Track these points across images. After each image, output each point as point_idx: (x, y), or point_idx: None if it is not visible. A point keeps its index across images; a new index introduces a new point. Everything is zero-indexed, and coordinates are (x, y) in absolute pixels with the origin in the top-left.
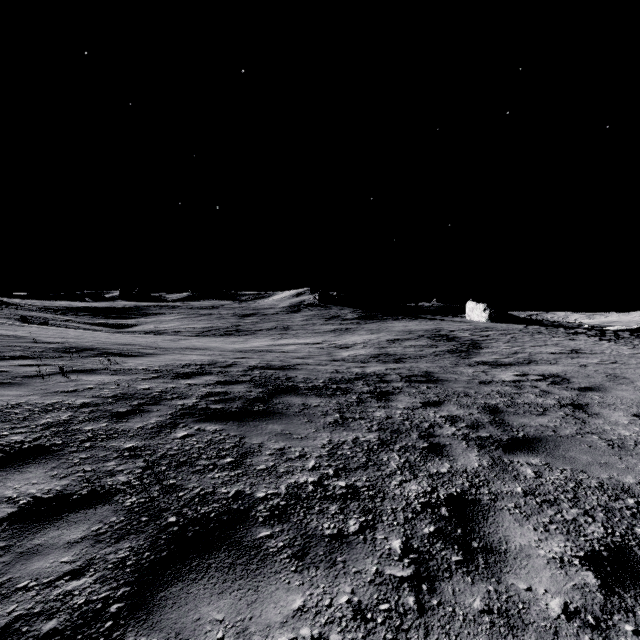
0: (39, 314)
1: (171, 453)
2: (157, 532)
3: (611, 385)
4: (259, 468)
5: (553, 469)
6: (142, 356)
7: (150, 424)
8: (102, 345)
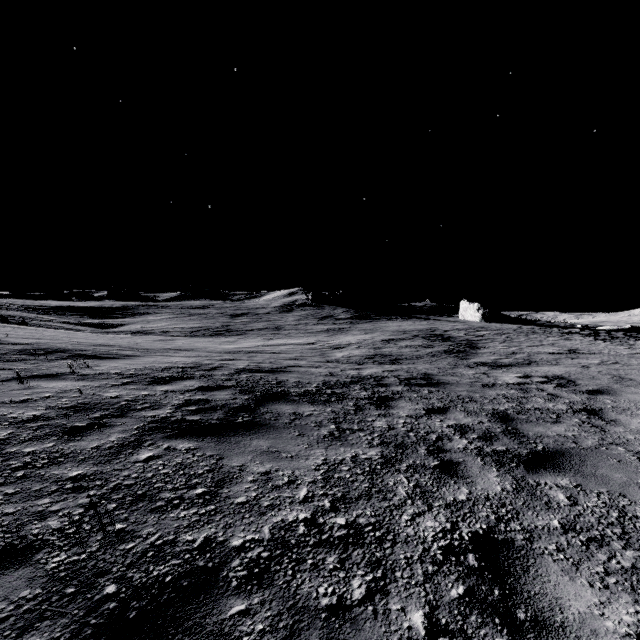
0: (20, 313)
1: (127, 483)
2: (84, 613)
3: (619, 387)
4: (237, 501)
5: (588, 492)
6: (119, 358)
7: (109, 443)
8: (76, 346)
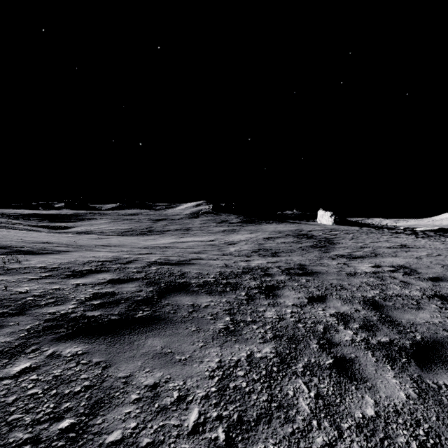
0: None
1: None
2: None
3: None
4: (109, 440)
5: None
6: (51, 253)
7: None
8: (19, 243)
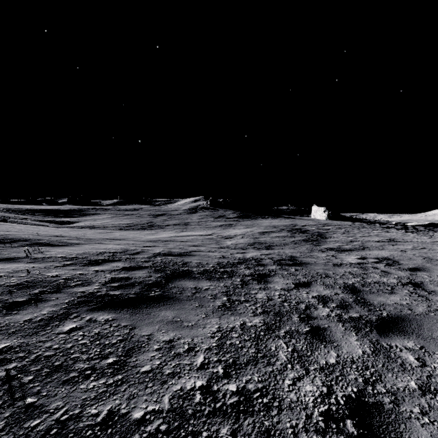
0: (3, 214)
1: (47, 354)
2: None
3: (431, 266)
4: (143, 370)
5: (431, 354)
6: (66, 245)
7: (40, 316)
8: (36, 237)
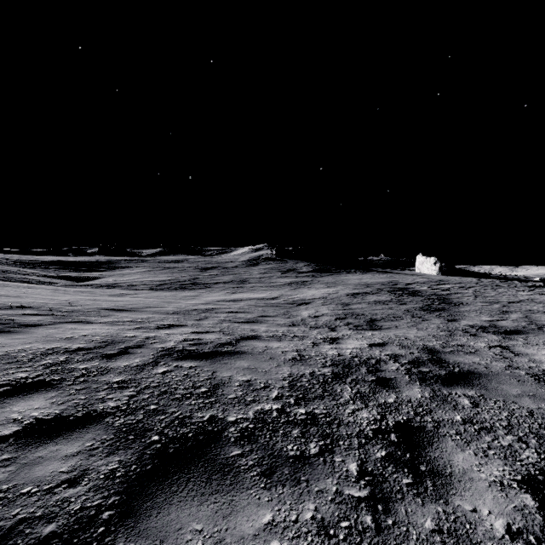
0: (4, 267)
1: None
2: None
3: None
4: None
5: None
6: None
7: None
8: None
